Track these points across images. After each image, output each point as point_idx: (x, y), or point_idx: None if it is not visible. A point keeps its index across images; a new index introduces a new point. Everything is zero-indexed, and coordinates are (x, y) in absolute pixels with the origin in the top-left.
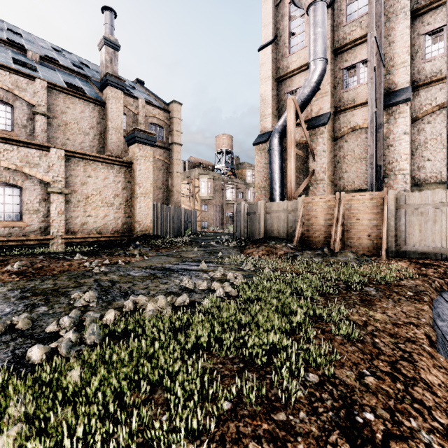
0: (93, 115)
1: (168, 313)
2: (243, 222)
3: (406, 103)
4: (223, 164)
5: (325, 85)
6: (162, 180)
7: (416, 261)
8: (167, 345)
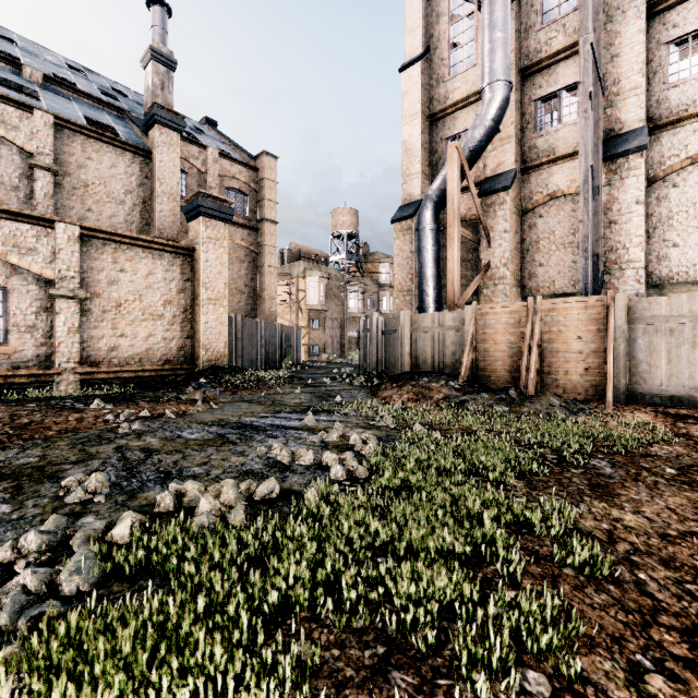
0: (131, 172)
1: (238, 517)
2: (375, 346)
3: (639, 154)
4: (343, 255)
5: (508, 126)
6: (246, 280)
7: (664, 411)
8: (225, 601)
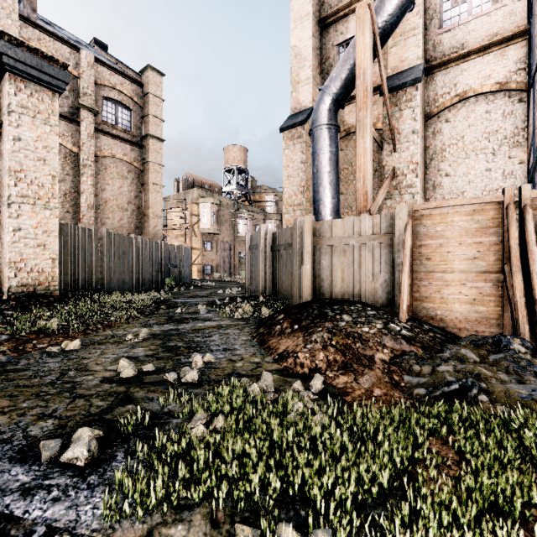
0: None
1: None
2: (263, 264)
3: None
4: (234, 187)
5: (413, 16)
6: (129, 197)
7: None
8: None
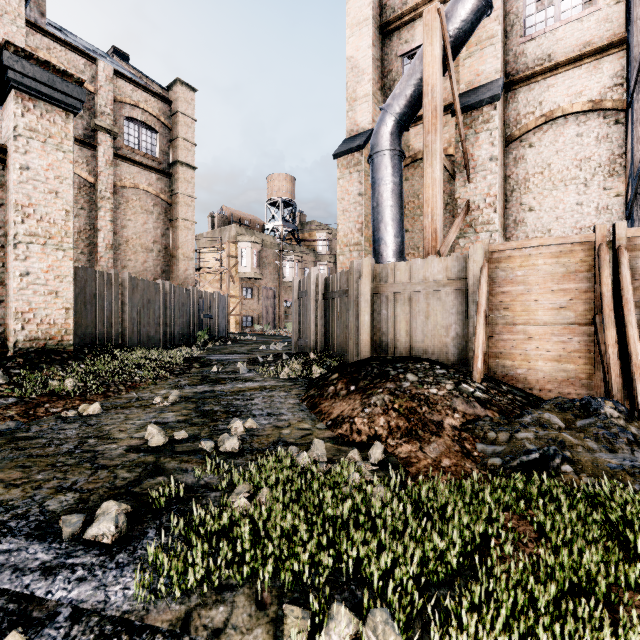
0: None
1: None
2: (314, 315)
3: None
4: (279, 223)
5: (491, 22)
6: (155, 235)
7: None
8: None
